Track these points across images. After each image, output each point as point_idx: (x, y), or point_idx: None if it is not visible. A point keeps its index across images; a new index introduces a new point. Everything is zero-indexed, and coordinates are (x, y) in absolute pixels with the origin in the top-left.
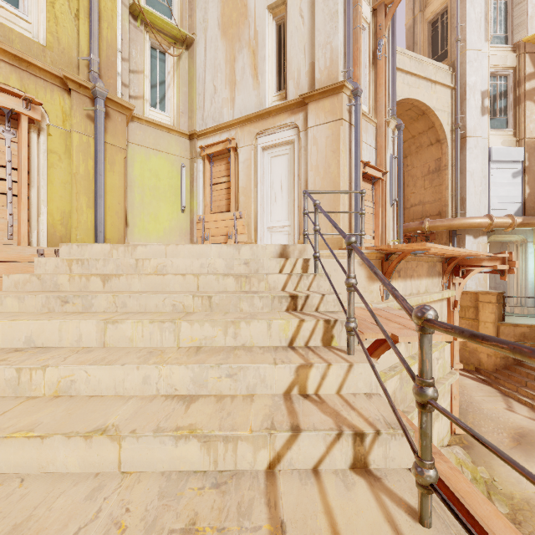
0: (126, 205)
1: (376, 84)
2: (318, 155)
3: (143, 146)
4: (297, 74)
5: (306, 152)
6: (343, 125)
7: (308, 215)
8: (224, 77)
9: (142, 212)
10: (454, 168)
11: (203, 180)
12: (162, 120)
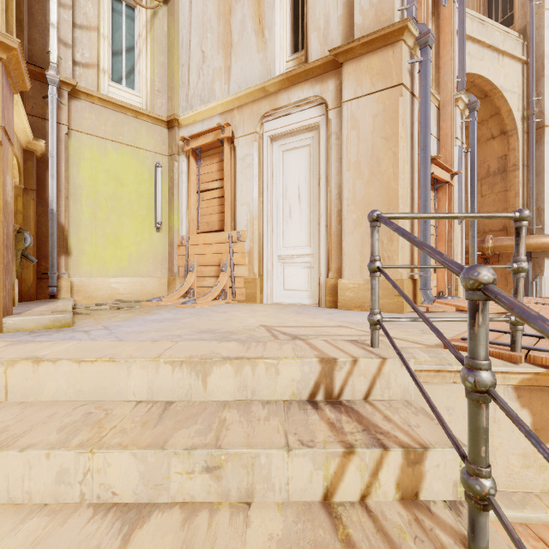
0: (66, 223)
1: (438, 44)
2: (359, 144)
3: (95, 136)
4: (323, 23)
5: (339, 141)
6: (403, 95)
7: (390, 280)
8: (216, 38)
9: (94, 233)
10: (525, 168)
11: (187, 186)
12: (129, 101)
